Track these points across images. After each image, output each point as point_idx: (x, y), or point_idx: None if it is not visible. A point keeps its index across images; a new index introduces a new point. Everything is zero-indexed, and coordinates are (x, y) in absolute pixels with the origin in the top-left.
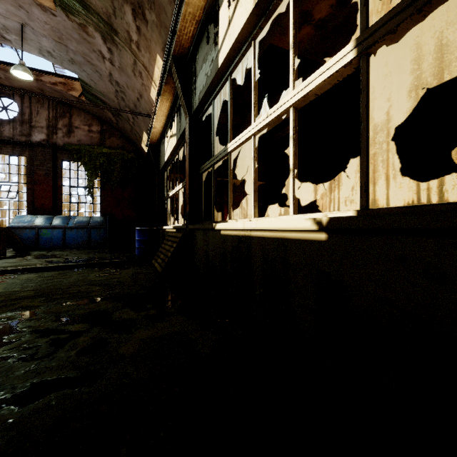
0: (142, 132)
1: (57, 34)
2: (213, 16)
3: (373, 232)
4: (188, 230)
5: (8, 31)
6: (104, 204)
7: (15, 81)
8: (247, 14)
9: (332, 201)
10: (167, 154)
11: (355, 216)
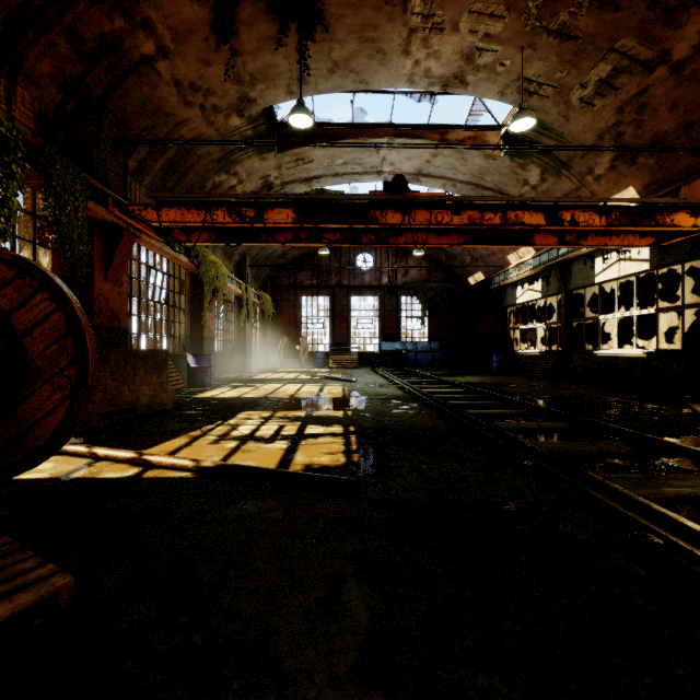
0: (476, 271)
1: None
2: (589, 256)
3: (656, 355)
4: (564, 354)
5: None
6: (431, 331)
7: None
8: (615, 276)
9: (673, 330)
10: (522, 299)
11: (652, 351)
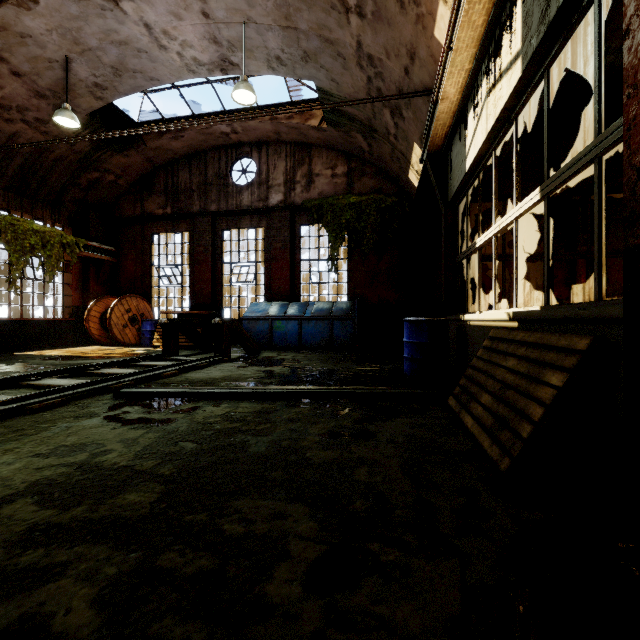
0: (410, 147)
1: (283, 11)
2: None
3: None
4: None
5: (234, 49)
6: (352, 283)
7: (251, 131)
8: None
9: None
10: (475, 146)
11: None
